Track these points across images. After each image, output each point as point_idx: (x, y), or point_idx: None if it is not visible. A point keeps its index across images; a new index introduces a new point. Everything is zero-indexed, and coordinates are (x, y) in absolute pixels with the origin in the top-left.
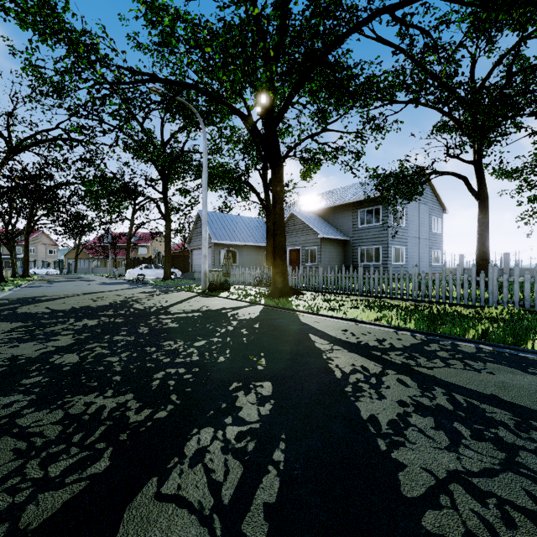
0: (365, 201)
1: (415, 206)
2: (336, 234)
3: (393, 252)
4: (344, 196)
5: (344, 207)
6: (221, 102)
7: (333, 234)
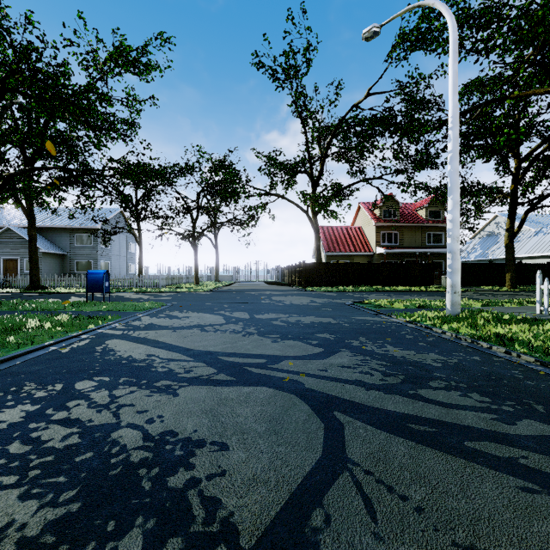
0: (81, 229)
1: (117, 235)
2: (56, 249)
3: (102, 264)
4: (62, 220)
5: (62, 229)
6: None
7: (54, 250)
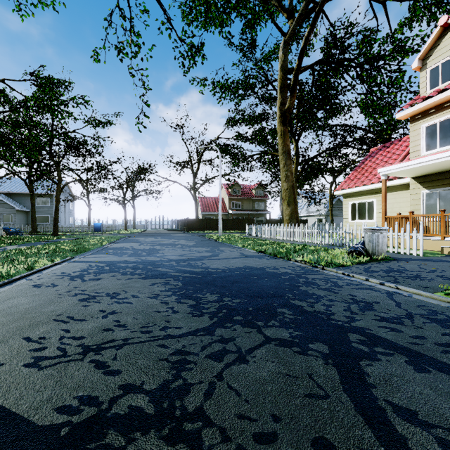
0: (41, 194)
1: (64, 198)
2: (24, 208)
3: None
4: (25, 188)
5: (27, 194)
6: (15, 174)
7: (23, 208)
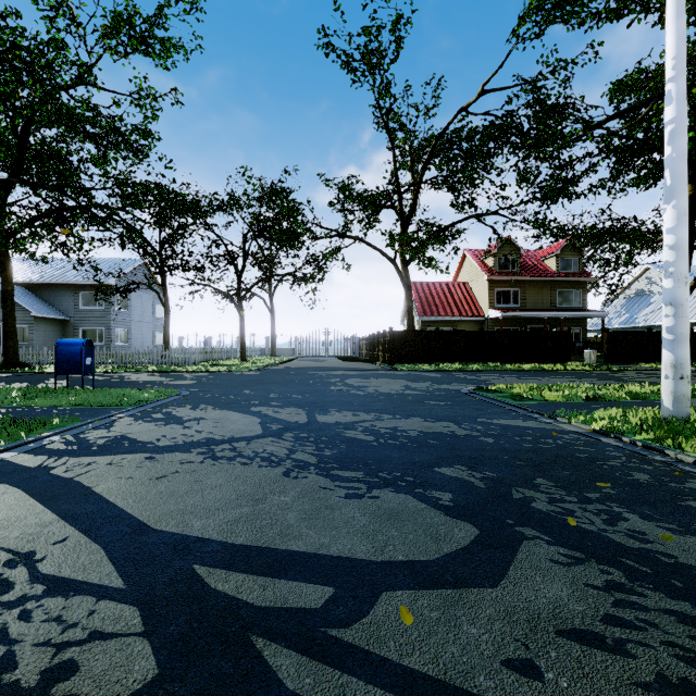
0: (88, 285)
1: (139, 295)
2: (53, 313)
3: (117, 333)
4: (63, 274)
5: (63, 286)
6: None
7: (50, 313)
